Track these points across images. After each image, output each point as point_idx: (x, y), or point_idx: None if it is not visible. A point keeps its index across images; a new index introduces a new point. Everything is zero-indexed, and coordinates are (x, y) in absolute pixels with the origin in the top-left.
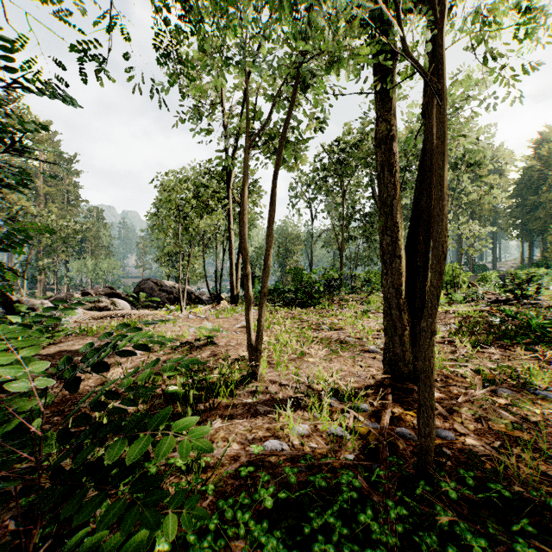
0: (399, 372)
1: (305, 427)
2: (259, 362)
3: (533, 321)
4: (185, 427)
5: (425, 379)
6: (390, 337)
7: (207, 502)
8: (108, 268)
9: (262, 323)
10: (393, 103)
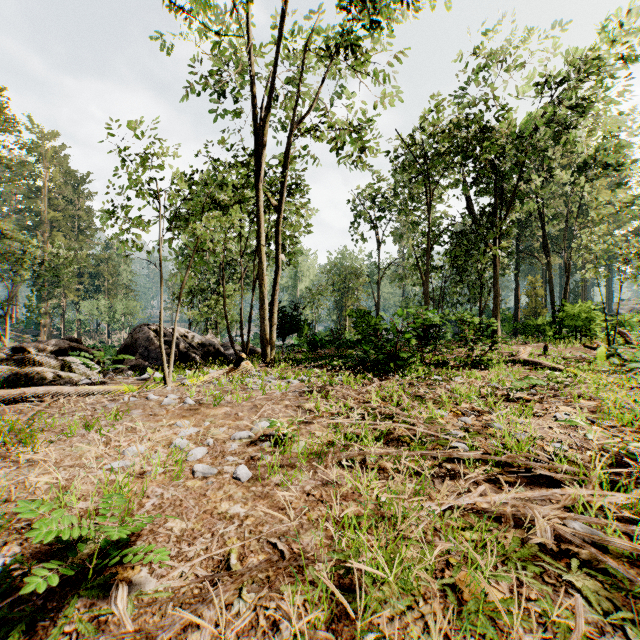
0: None
1: None
2: None
3: None
4: None
5: None
6: None
7: None
8: (125, 311)
9: None
10: None
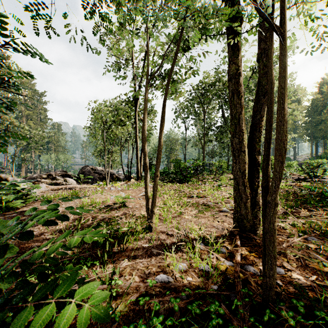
0: (244, 226)
1: (184, 265)
2: (153, 219)
3: (326, 192)
4: (87, 293)
5: (270, 237)
6: (238, 203)
7: (115, 324)
8: (64, 159)
9: (155, 194)
10: (240, 52)
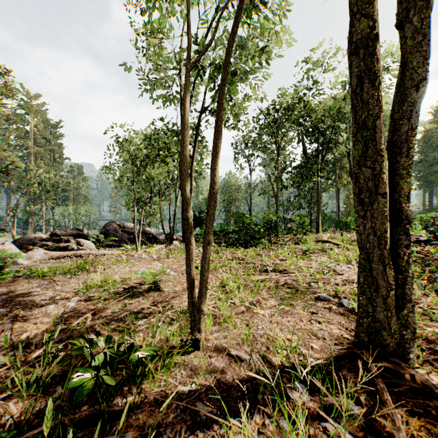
0: (382, 343)
1: None
2: (202, 326)
3: None
4: None
5: None
6: (368, 298)
7: None
8: (85, 213)
9: (206, 278)
10: None
